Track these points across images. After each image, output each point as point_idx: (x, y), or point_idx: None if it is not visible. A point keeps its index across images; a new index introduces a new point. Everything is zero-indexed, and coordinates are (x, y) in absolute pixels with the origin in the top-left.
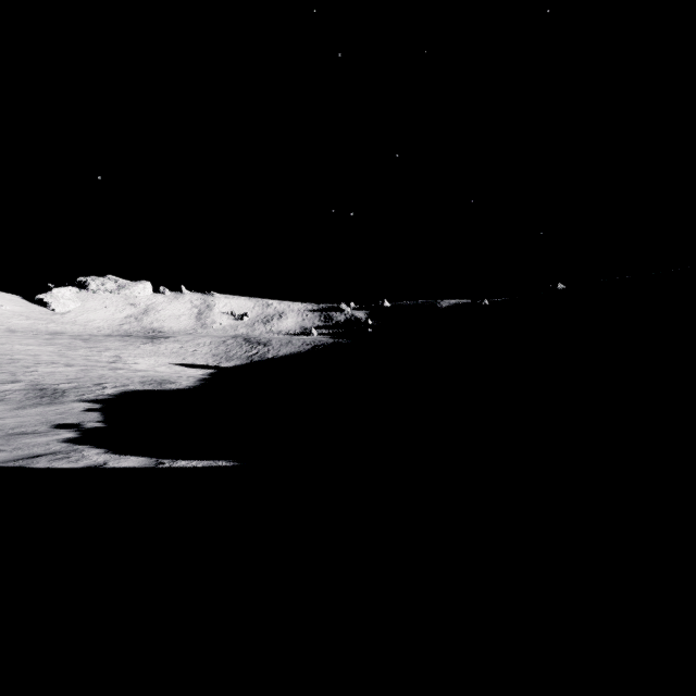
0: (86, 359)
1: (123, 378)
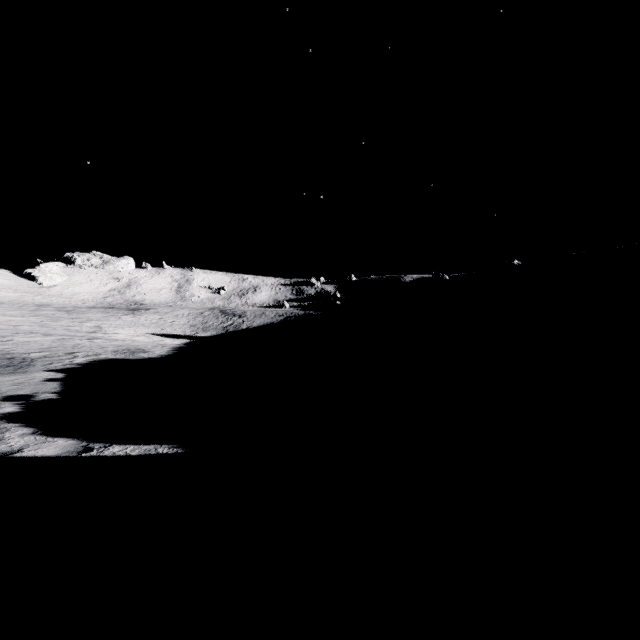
0: (66, 329)
1: (97, 348)
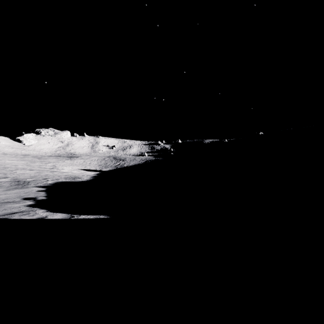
0: (39, 167)
1: (56, 176)
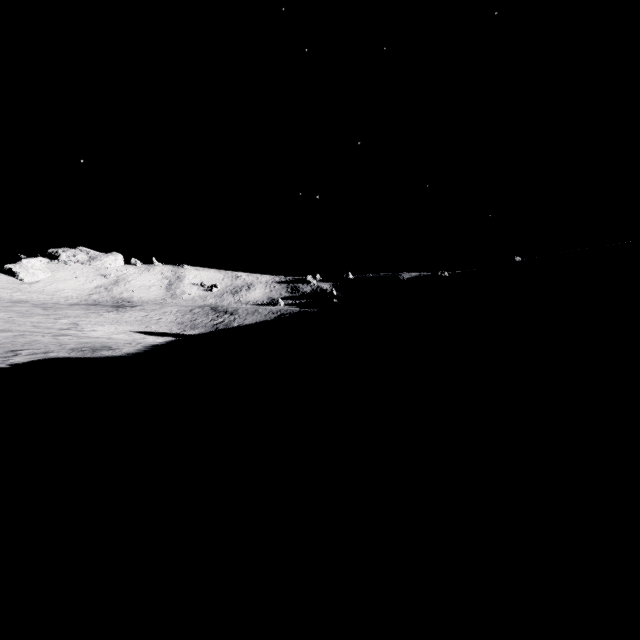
0: (35, 325)
1: (54, 345)
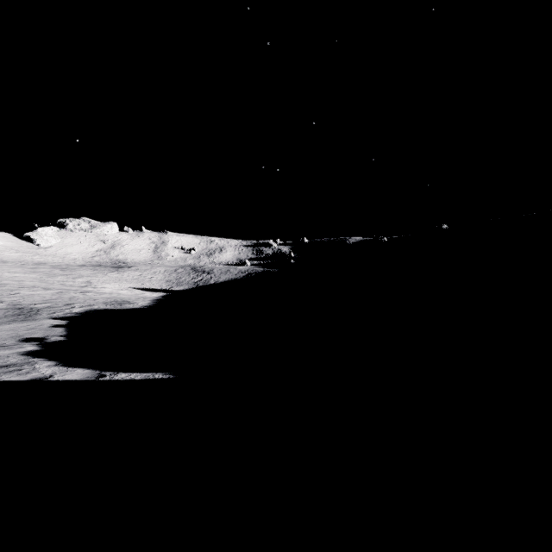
0: (62, 284)
1: (90, 300)
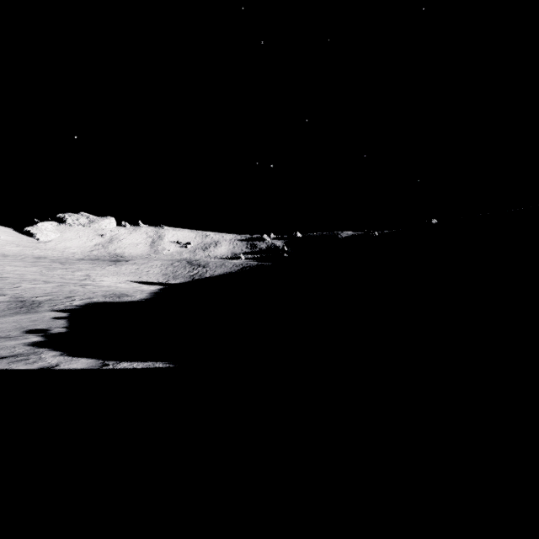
0: (62, 277)
1: (89, 293)
